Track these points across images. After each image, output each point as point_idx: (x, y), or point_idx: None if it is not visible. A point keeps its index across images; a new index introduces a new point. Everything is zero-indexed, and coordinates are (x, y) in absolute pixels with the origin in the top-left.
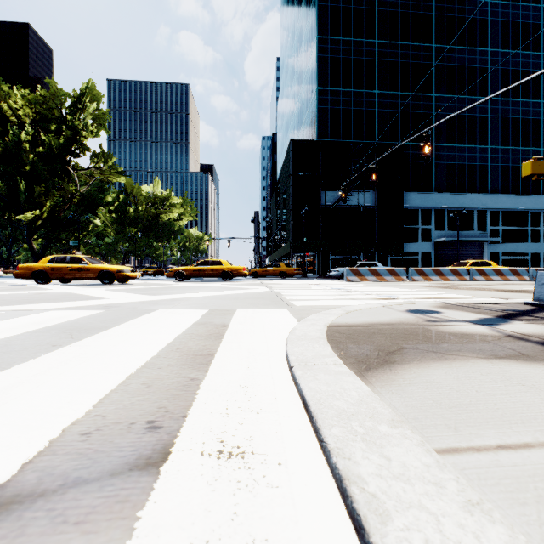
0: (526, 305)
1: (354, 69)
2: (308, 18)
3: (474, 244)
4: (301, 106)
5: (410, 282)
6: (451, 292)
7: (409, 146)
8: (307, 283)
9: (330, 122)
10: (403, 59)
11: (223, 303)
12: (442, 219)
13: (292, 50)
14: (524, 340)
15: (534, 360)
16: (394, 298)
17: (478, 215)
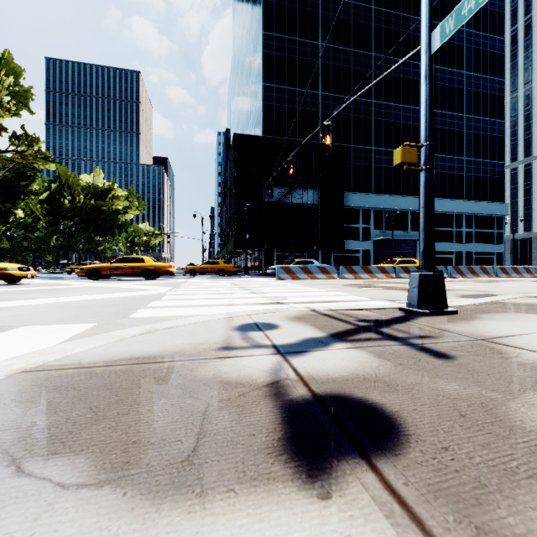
0: (399, 311)
1: (299, 68)
2: (255, 13)
3: (408, 243)
4: (249, 102)
5: (338, 280)
6: (355, 293)
7: (350, 148)
8: (231, 282)
9: (275, 119)
10: (345, 64)
11: (40, 315)
12: (380, 219)
13: (242, 45)
14: (276, 396)
15: (165, 489)
16: (279, 302)
17: (411, 216)
